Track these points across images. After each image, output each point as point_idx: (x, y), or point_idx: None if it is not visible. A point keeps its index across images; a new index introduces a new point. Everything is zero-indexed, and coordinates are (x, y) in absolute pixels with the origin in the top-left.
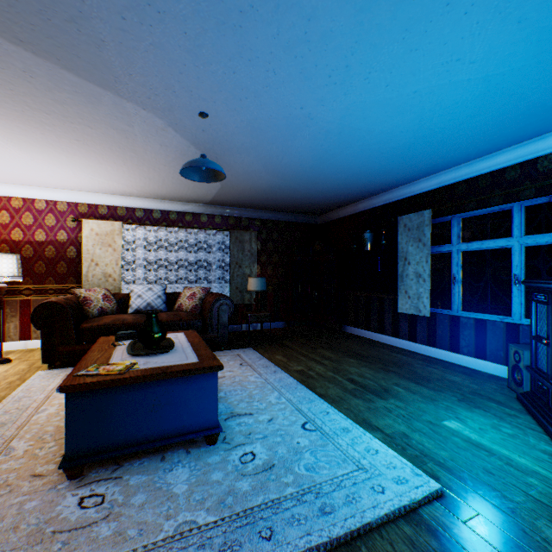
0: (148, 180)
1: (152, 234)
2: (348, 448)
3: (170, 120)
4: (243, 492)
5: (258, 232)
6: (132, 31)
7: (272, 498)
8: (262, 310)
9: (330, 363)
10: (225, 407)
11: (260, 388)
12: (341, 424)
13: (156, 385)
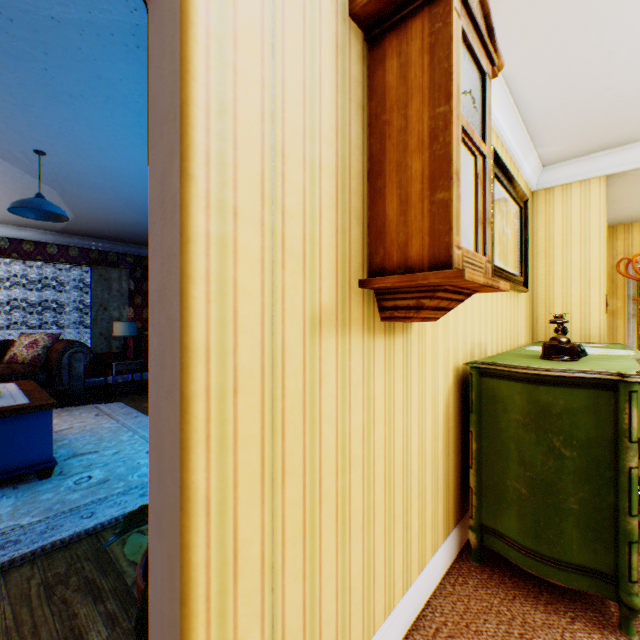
0: None
1: None
2: None
3: None
4: (74, 500)
5: (131, 270)
6: None
7: (101, 498)
8: (133, 358)
9: None
10: (68, 451)
11: (114, 432)
12: None
13: None
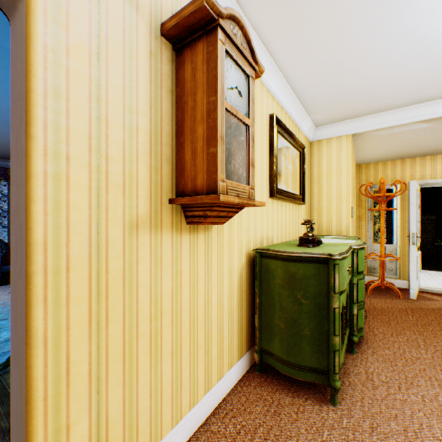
0: None
1: None
2: None
3: None
4: None
5: None
6: None
7: (6, 351)
8: None
9: None
10: None
11: None
12: None
13: None
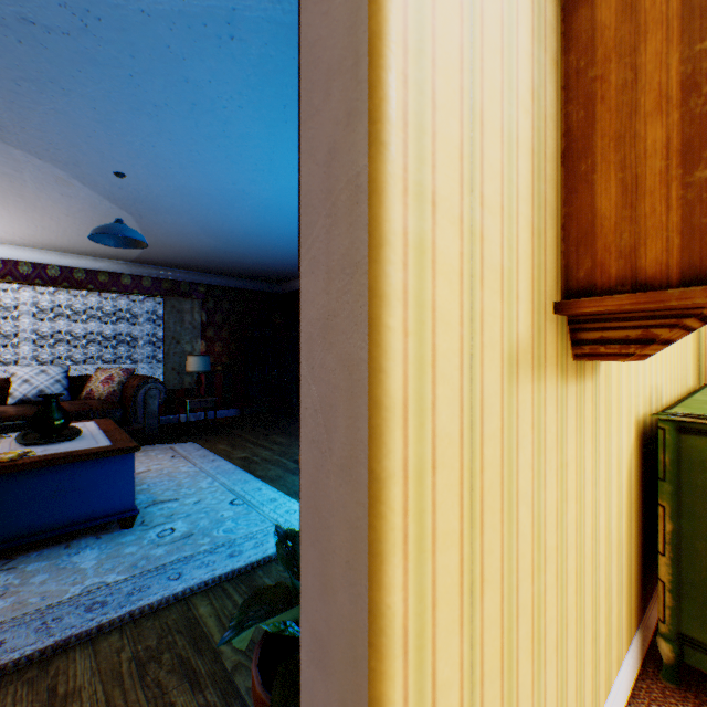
0: (41, 229)
1: (46, 297)
2: (271, 512)
3: (76, 173)
4: (158, 556)
5: (203, 300)
6: (29, 95)
7: (187, 556)
8: (206, 395)
9: (280, 448)
10: (147, 497)
11: (192, 477)
12: (271, 497)
13: (59, 470)
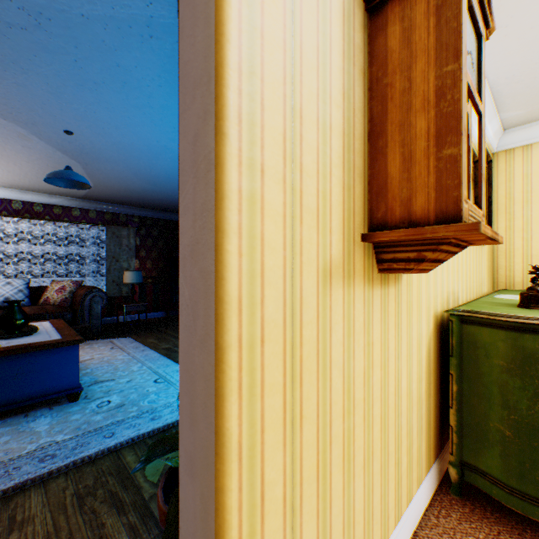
0: (7, 172)
1: (11, 225)
2: None
3: (34, 130)
4: (97, 421)
5: (137, 228)
6: None
7: (119, 420)
8: (139, 301)
9: None
10: (90, 378)
11: (126, 363)
12: None
13: (20, 357)
